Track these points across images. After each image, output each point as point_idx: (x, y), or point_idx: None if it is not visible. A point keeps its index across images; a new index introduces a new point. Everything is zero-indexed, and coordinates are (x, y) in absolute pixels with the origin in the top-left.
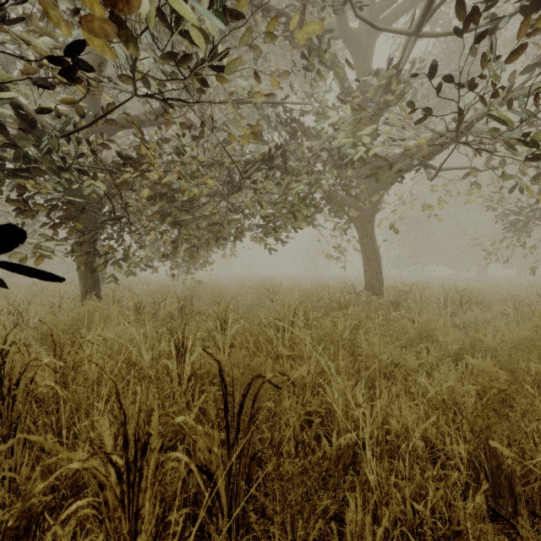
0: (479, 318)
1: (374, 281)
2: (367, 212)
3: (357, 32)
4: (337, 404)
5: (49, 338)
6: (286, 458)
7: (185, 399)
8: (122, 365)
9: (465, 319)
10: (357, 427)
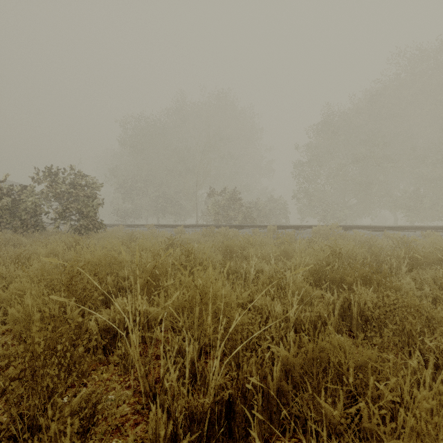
0: None
1: None
2: None
3: None
4: None
5: None
6: None
7: None
8: None
9: None
10: None
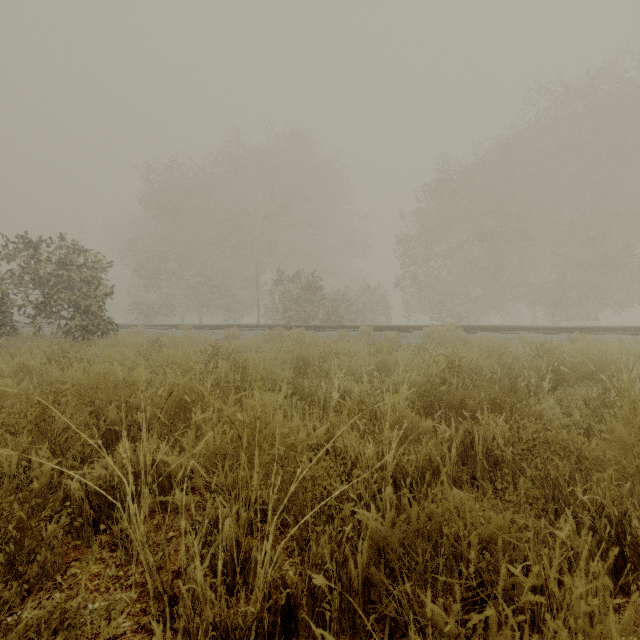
0: None
1: None
2: None
3: None
4: None
5: None
6: None
7: None
8: None
9: None
10: None
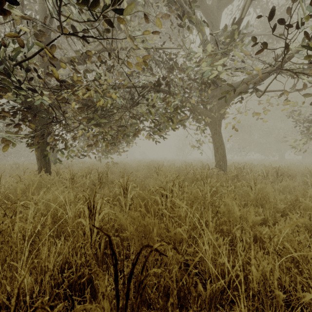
0: (291, 185)
1: (221, 161)
2: (216, 119)
3: (210, 6)
4: (208, 254)
5: (10, 199)
6: (171, 310)
7: (91, 252)
8: (52, 220)
9: (281, 186)
10: (222, 270)
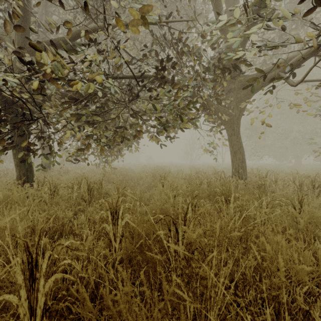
0: None
1: (239, 168)
2: (234, 117)
3: None
4: None
5: None
6: None
7: None
8: None
9: None
10: None
